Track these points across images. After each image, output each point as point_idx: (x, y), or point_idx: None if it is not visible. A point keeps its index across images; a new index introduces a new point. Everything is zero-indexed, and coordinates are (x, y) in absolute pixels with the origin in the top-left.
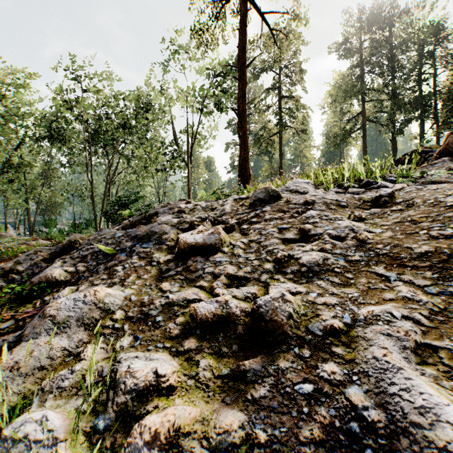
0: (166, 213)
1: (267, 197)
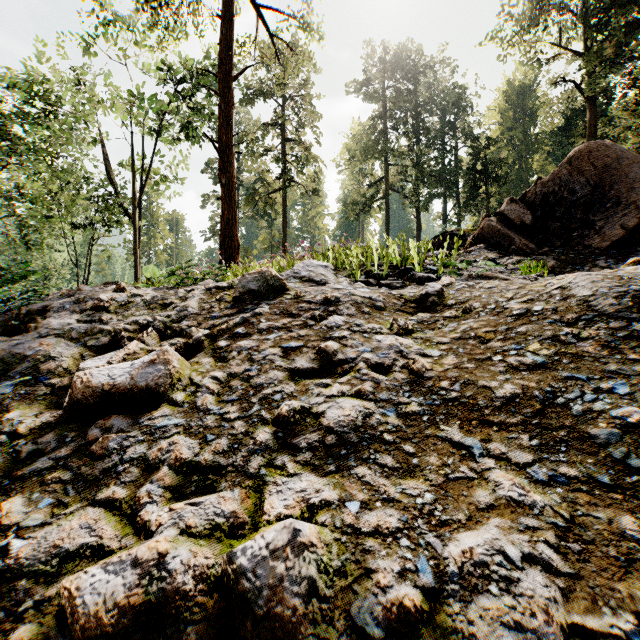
0: (66, 310)
1: (263, 289)
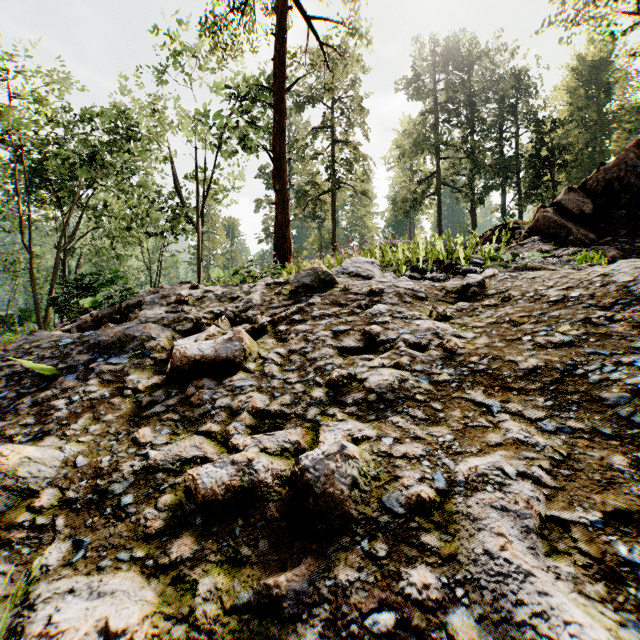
0: (156, 304)
1: (315, 283)
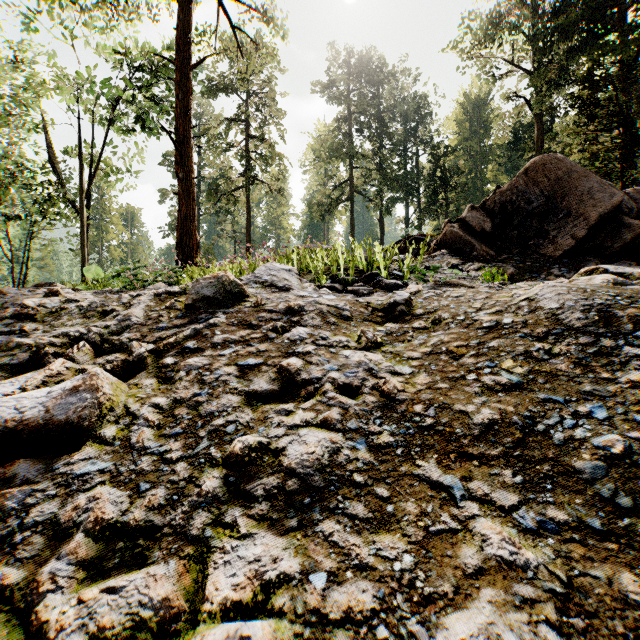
0: None
1: (220, 295)
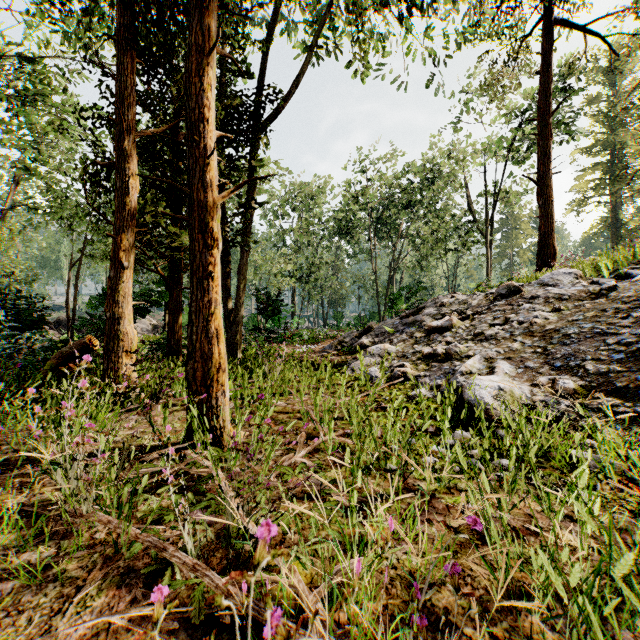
0: (431, 307)
1: (507, 293)
